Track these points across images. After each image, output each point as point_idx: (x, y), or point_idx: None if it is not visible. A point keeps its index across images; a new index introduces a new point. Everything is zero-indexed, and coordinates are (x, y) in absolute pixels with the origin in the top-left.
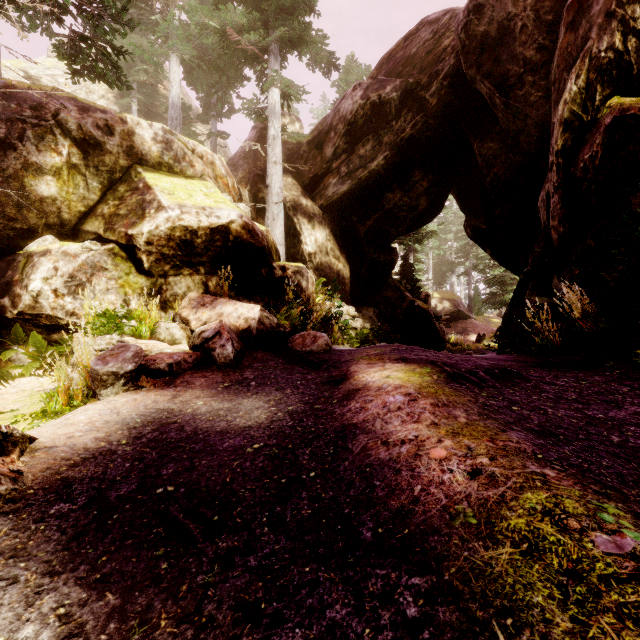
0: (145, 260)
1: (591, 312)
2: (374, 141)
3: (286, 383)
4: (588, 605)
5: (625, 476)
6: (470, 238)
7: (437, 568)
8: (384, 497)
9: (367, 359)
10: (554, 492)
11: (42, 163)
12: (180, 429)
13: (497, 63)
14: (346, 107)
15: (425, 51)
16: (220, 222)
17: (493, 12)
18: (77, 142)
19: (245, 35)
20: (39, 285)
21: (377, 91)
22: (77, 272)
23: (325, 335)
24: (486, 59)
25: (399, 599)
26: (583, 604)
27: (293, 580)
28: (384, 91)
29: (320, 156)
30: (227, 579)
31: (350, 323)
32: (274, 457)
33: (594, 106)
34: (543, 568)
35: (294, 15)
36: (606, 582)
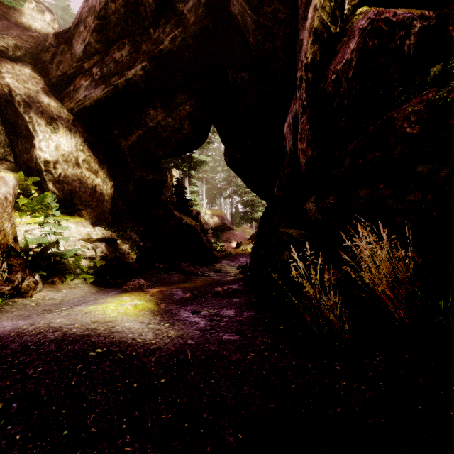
0: None
1: (407, 281)
2: (131, 46)
3: None
4: None
5: None
6: (229, 166)
7: None
8: None
9: None
10: None
11: None
12: None
13: None
14: None
15: None
16: None
17: None
18: None
19: None
20: None
21: None
22: None
23: None
24: None
25: None
26: None
27: None
28: None
29: (70, 52)
30: None
31: (82, 252)
32: None
33: (343, 15)
34: None
35: None
36: None
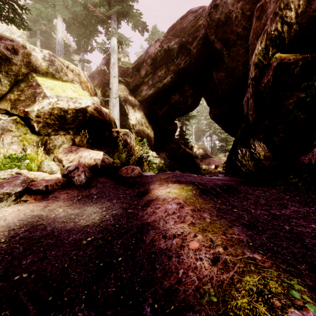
0: (36, 126)
1: (269, 156)
2: (165, 69)
3: (114, 196)
4: None
5: (296, 254)
6: (212, 119)
7: None
8: (160, 278)
9: (159, 181)
10: (262, 275)
11: None
12: (43, 229)
13: (224, 34)
14: (151, 50)
15: (190, 26)
16: (81, 106)
17: (222, 8)
18: None
19: (98, 8)
20: None
21: (167, 43)
22: None
23: (138, 168)
24: (219, 31)
25: None
26: None
27: None
28: (170, 44)
29: (138, 75)
30: None
31: (153, 160)
32: (99, 247)
33: (268, 57)
34: None
35: (124, 0)
36: None
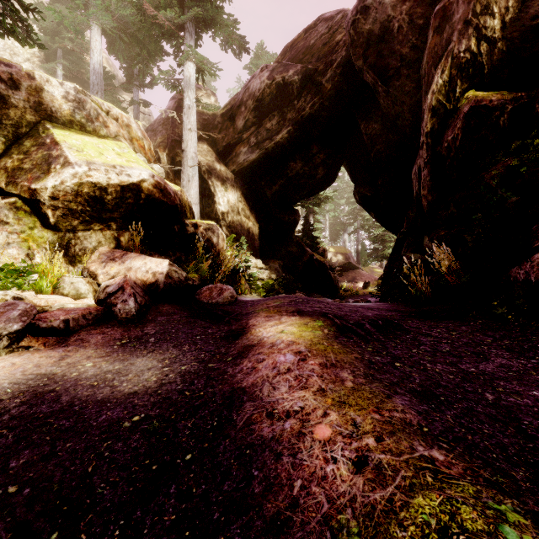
0: (50, 215)
1: (456, 268)
2: (279, 117)
3: (186, 338)
4: None
5: (508, 448)
6: (358, 203)
7: None
8: (260, 496)
9: (266, 312)
10: (448, 494)
11: None
12: (55, 399)
13: (380, 57)
14: (255, 85)
15: (322, 43)
16: (131, 180)
17: (376, 14)
18: None
19: (161, 11)
20: None
21: (281, 73)
22: None
23: (231, 288)
24: (371, 53)
25: None
26: None
27: None
28: (287, 74)
29: (232, 127)
30: None
31: (257, 275)
32: (152, 433)
33: (455, 97)
34: None
35: None
36: None
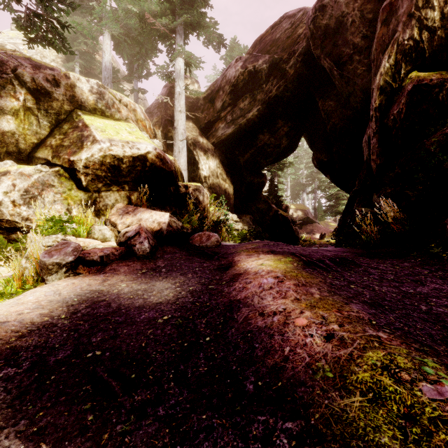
0: (83, 179)
1: (400, 218)
2: (250, 98)
3: (188, 269)
4: (423, 443)
5: (434, 336)
6: (316, 167)
7: (305, 414)
8: (262, 356)
9: (246, 251)
10: (388, 351)
11: (3, 106)
12: (107, 305)
13: (335, 46)
14: (231, 73)
15: (286, 36)
16: (140, 152)
17: (332, 11)
18: (31, 91)
19: (158, 19)
20: (0, 197)
21: (252, 63)
22: (31, 188)
23: (216, 234)
24: (327, 43)
25: (276, 441)
26: (419, 443)
27: (193, 426)
28: (257, 63)
29: (212, 108)
30: (141, 427)
31: (234, 226)
32: (179, 326)
33: (400, 77)
34: (386, 413)
35: (194, 6)
36: (434, 423)
